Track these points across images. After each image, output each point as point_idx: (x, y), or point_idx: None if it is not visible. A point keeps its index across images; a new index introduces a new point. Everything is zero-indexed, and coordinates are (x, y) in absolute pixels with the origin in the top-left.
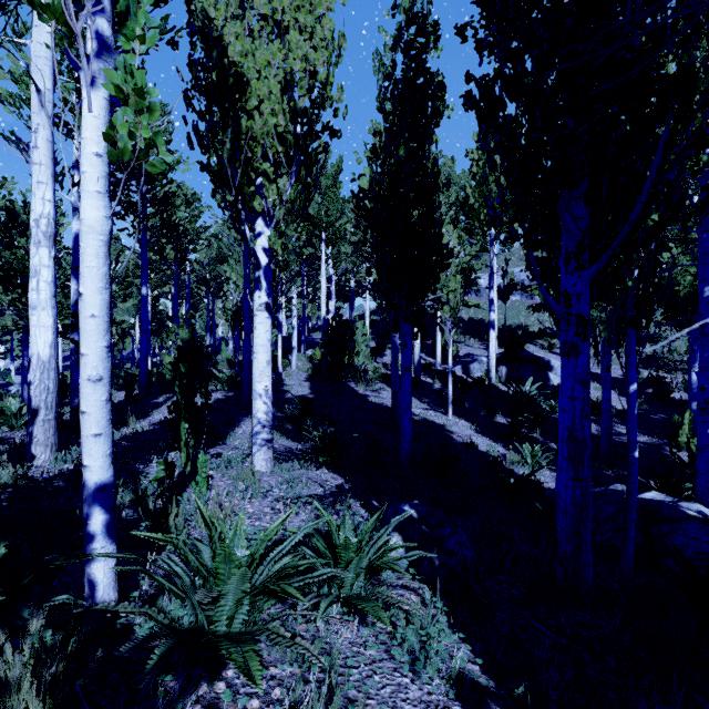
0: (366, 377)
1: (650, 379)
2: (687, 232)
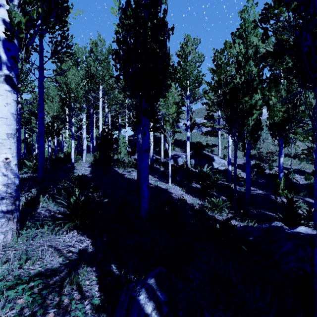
0: (124, 165)
1: (255, 164)
2: (279, 92)
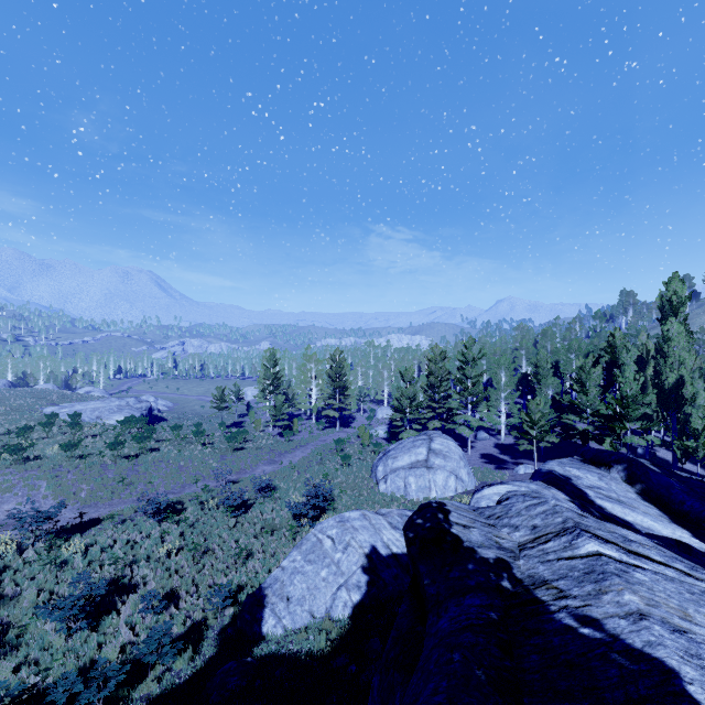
0: None
1: None
2: None
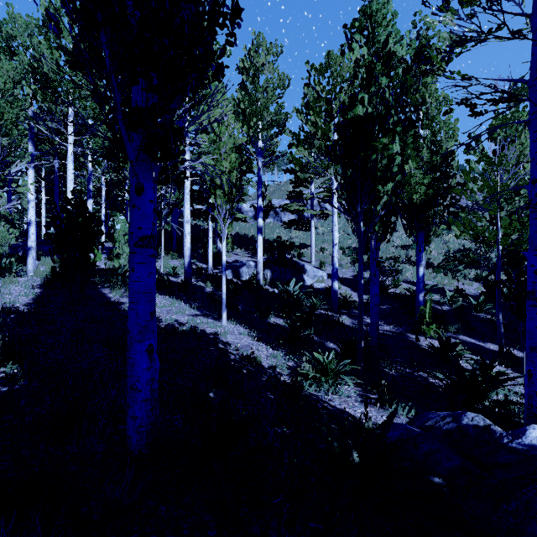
0: None
1: None
2: (418, 151)
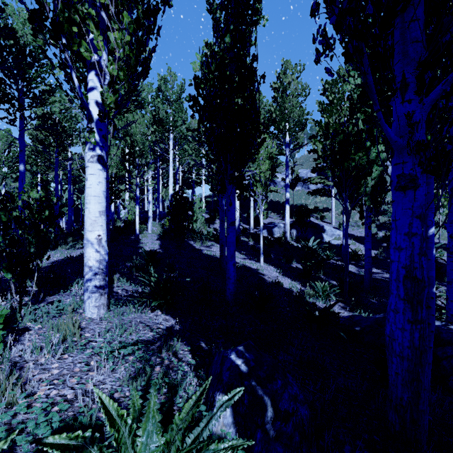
0: (201, 237)
1: (385, 237)
2: None
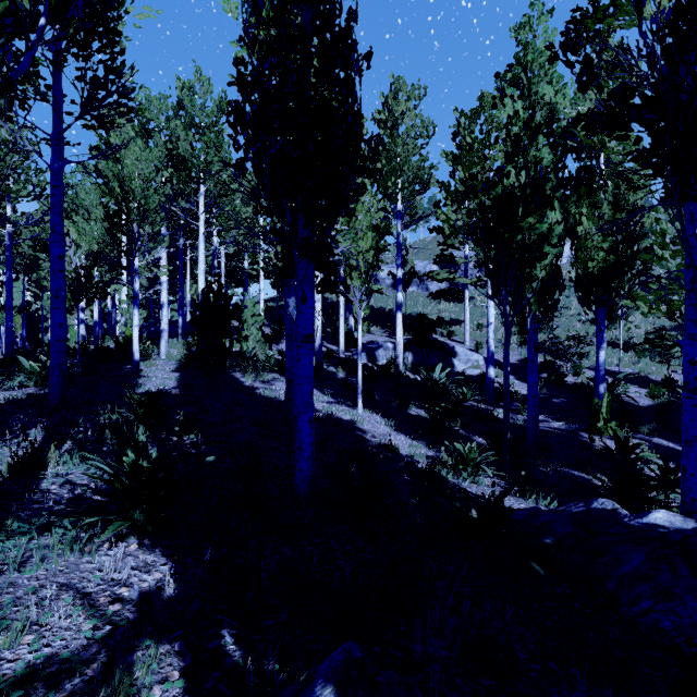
0: (256, 366)
1: (544, 364)
2: (596, 207)
